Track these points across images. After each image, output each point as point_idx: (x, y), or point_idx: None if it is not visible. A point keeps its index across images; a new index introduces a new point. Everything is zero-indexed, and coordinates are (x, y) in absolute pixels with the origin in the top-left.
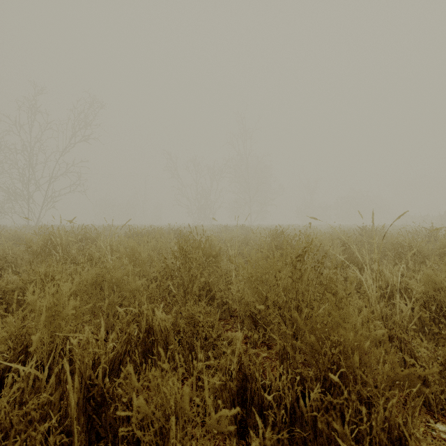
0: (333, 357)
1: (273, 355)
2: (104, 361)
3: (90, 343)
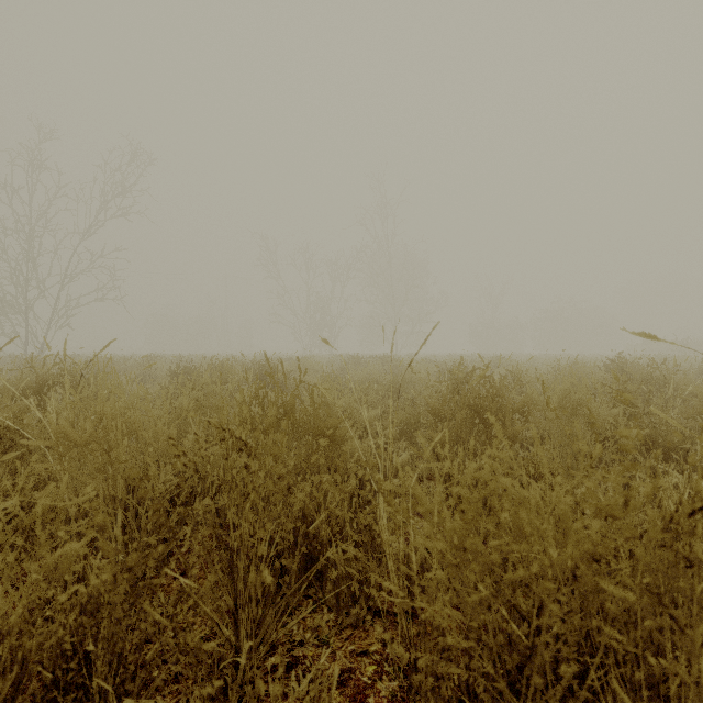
0: None
1: None
2: None
3: None
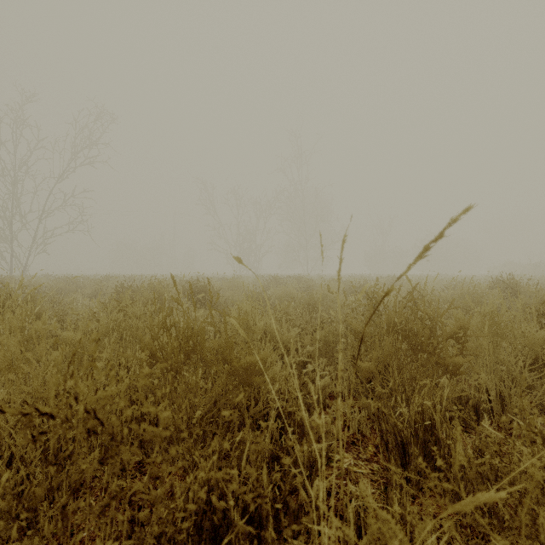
0: None
1: None
2: None
3: None
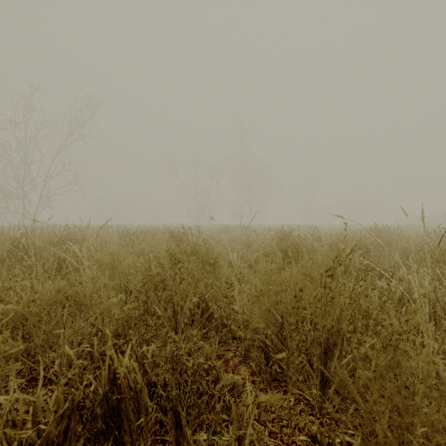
0: None
1: (291, 403)
2: None
3: None
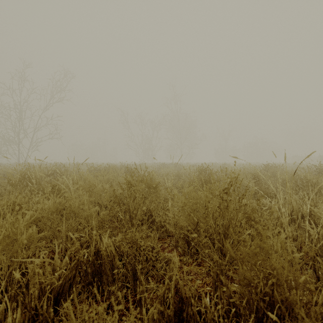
0: (265, 288)
1: (203, 271)
2: (49, 291)
3: (36, 274)
